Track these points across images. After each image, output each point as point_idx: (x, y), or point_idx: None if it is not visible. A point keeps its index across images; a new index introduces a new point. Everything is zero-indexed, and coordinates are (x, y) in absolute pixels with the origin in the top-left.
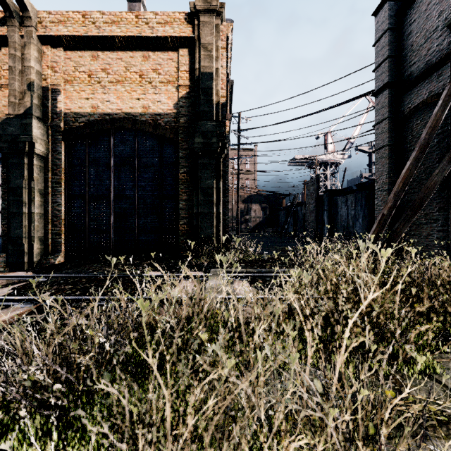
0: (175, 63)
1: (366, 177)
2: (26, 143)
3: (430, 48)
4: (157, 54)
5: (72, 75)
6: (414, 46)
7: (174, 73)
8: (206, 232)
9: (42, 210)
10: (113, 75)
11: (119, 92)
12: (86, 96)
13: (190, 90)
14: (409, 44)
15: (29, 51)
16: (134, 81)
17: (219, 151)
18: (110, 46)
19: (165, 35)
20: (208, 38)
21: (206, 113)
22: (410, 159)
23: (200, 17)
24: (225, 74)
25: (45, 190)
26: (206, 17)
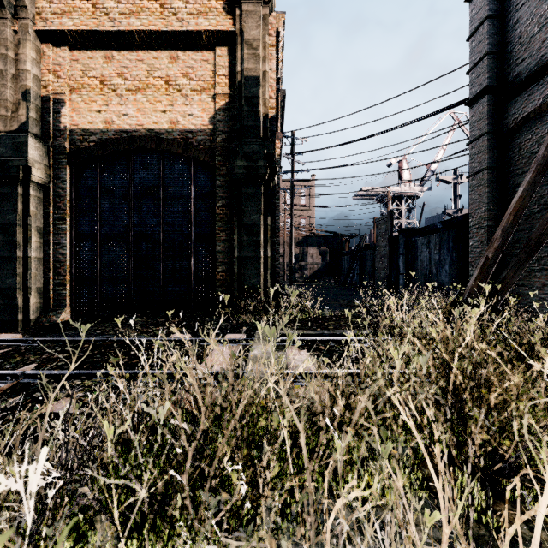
0: (211, 66)
1: (449, 214)
2: (20, 167)
3: (546, 39)
4: (188, 54)
5: (79, 81)
6: (522, 38)
7: (210, 78)
8: (250, 281)
9: (42, 253)
10: (132, 81)
11: (139, 103)
12: (97, 109)
13: (230, 100)
14: (515, 36)
15: (25, 50)
16: (159, 89)
17: (267, 178)
18: (129, 43)
19: (198, 29)
20: (253, 32)
21: (250, 129)
22: (523, 184)
23: (243, 5)
24: (275, 79)
25: (45, 228)
26: (250, 5)
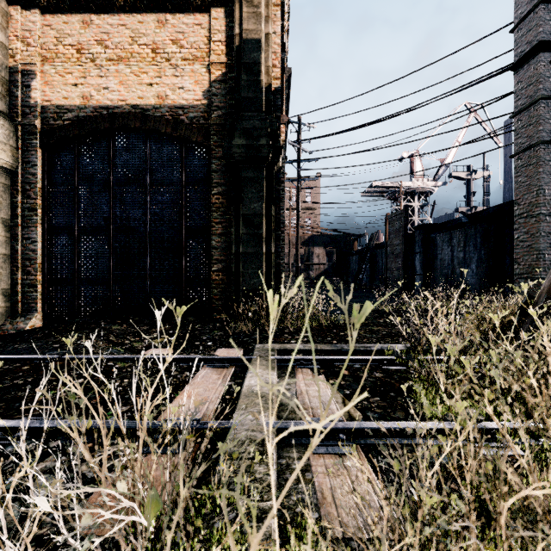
0: (206, 31)
1: (462, 212)
2: None
3: None
4: (178, 17)
5: (53, 49)
6: None
7: (203, 45)
8: (250, 282)
9: (8, 250)
10: (114, 49)
11: (122, 75)
12: (73, 81)
13: (227, 70)
14: None
15: None
16: (145, 58)
17: (271, 159)
18: (109, 5)
19: None
20: None
21: (250, 102)
22: None
23: None
24: (280, 44)
25: (13, 220)
26: None
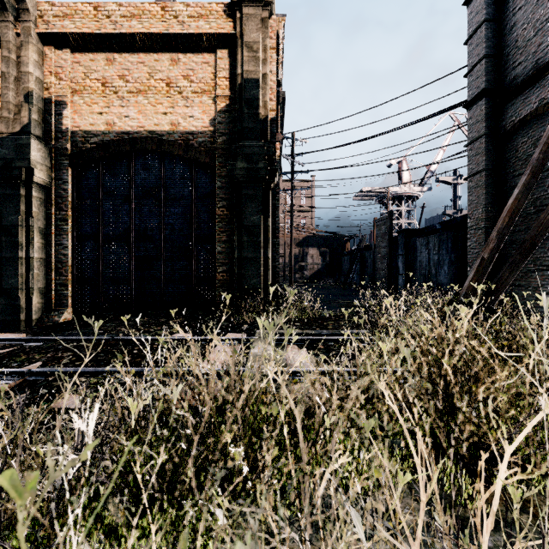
0: (212, 68)
1: (449, 214)
2: (22, 169)
3: (542, 43)
4: (189, 57)
5: (81, 83)
6: (519, 42)
7: (210, 81)
8: (250, 282)
9: (44, 254)
10: (134, 83)
11: (141, 105)
12: (99, 110)
13: (231, 102)
14: (512, 40)
15: (27, 52)
16: (160, 91)
17: (267, 179)
18: (130, 46)
19: (198, 32)
20: (253, 35)
21: (250, 131)
22: (518, 186)
23: (243, 8)
24: (275, 81)
25: (47, 229)
26: (250, 8)
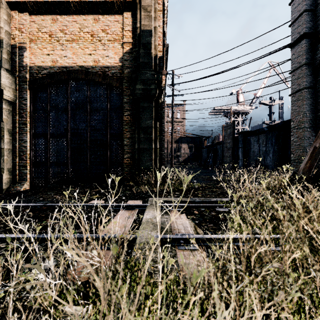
0: (121, 24)
1: (267, 123)
2: None
3: None
4: (105, 17)
5: (36, 35)
6: None
7: (119, 33)
8: (145, 164)
9: (11, 146)
10: (70, 34)
11: (74, 49)
12: (47, 53)
13: (133, 46)
14: None
15: None
16: (87, 39)
17: (157, 96)
18: (67, 10)
19: None
20: (147, 1)
21: (145, 64)
22: None
23: None
24: (162, 32)
25: (13, 130)
26: None
